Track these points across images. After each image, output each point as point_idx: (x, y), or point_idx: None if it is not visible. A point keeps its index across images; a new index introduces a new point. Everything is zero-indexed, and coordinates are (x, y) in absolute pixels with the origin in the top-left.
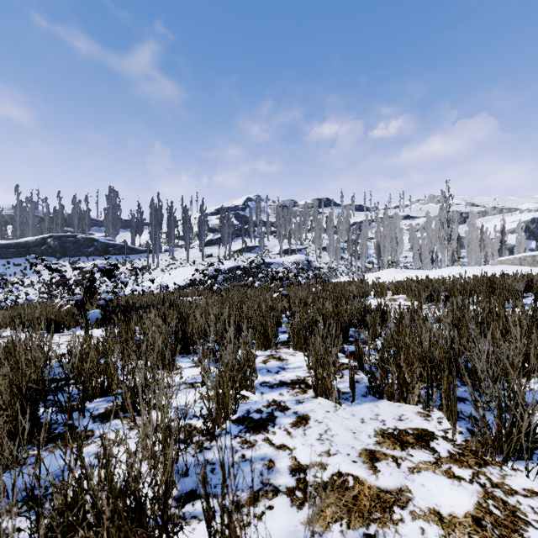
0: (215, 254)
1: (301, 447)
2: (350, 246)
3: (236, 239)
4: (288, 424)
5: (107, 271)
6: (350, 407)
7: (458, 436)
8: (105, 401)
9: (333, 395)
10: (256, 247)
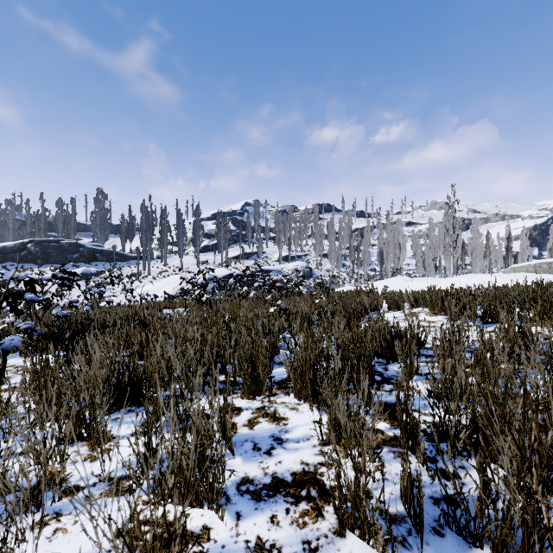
0: (211, 261)
1: None
2: (351, 253)
3: (233, 245)
4: None
5: (31, 281)
6: None
7: None
8: None
9: (379, 539)
10: (255, 254)
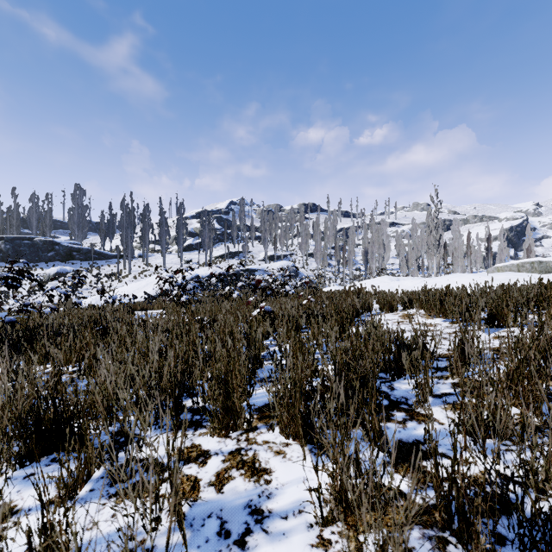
0: (195, 260)
1: None
2: (337, 253)
3: (218, 244)
4: None
5: None
6: None
7: None
8: None
9: None
10: (240, 253)
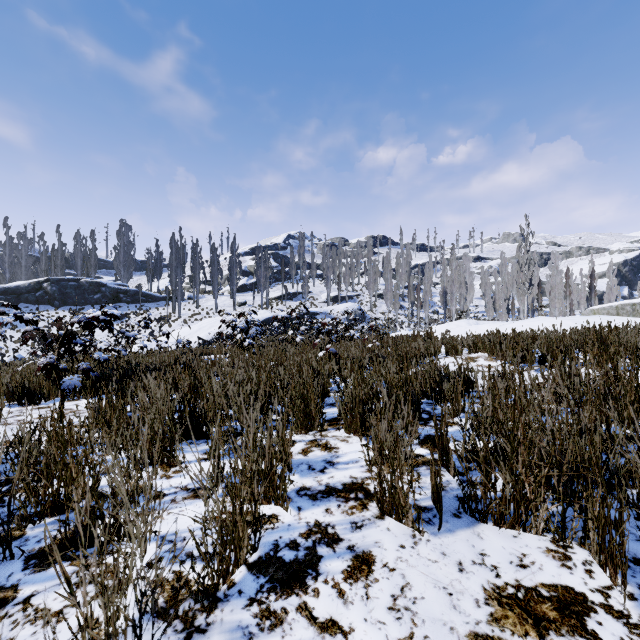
0: (249, 302)
1: (362, 628)
2: (411, 293)
3: (275, 284)
4: (340, 574)
5: (89, 322)
6: (436, 537)
7: (630, 605)
8: (57, 523)
9: (409, 516)
10: (299, 294)
